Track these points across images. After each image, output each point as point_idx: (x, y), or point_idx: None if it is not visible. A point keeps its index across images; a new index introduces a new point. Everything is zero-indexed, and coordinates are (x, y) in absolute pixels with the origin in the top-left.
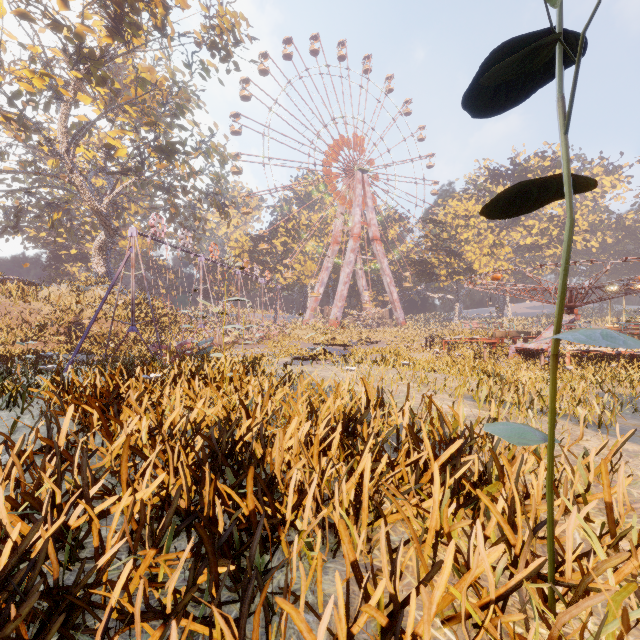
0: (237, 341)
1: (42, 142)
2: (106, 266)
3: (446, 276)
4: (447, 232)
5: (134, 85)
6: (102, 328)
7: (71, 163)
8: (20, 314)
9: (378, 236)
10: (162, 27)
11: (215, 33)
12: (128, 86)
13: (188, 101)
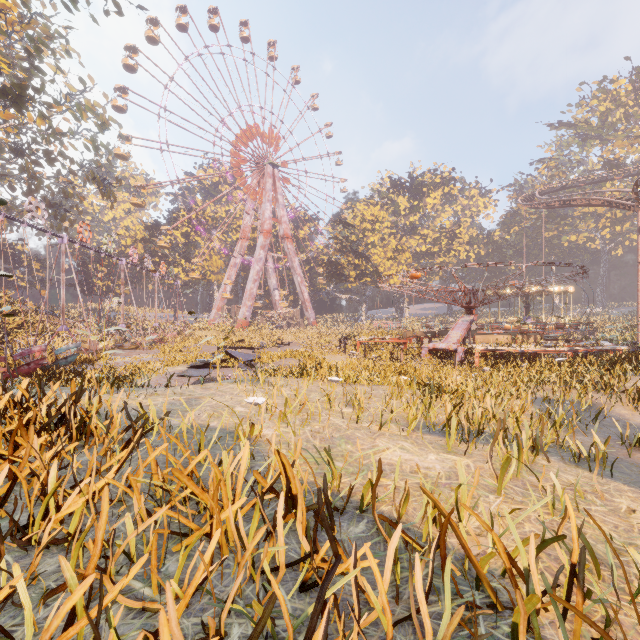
0: (121, 345)
1: None
2: None
3: (355, 277)
4: (355, 235)
5: None
6: None
7: None
8: None
9: (289, 234)
10: None
11: None
12: None
13: (48, 38)
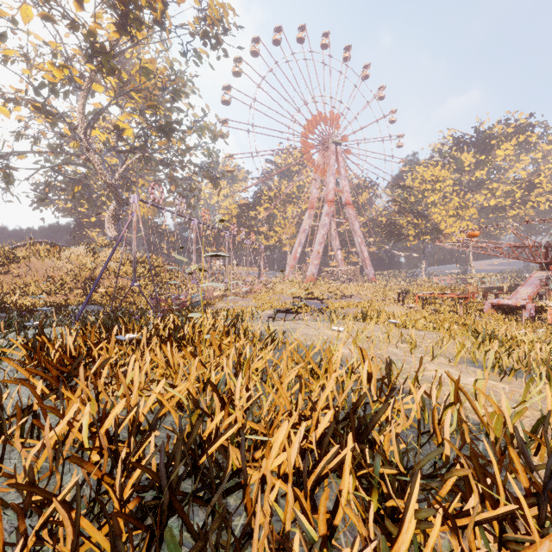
0: (226, 294)
1: (68, 129)
2: (117, 230)
3: (413, 236)
4: (414, 196)
5: (139, 74)
6: (111, 283)
7: (88, 143)
8: (46, 271)
9: (350, 201)
10: (161, 21)
11: (206, 24)
12: (134, 75)
13: (184, 86)
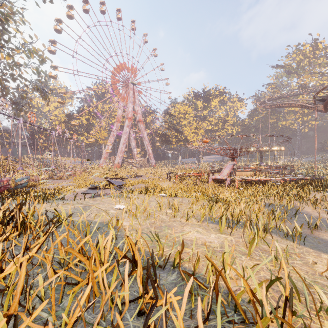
0: (52, 177)
1: None
2: None
3: (175, 142)
4: (175, 120)
5: None
6: None
7: None
8: None
9: (141, 119)
10: None
11: None
12: None
13: (12, 13)
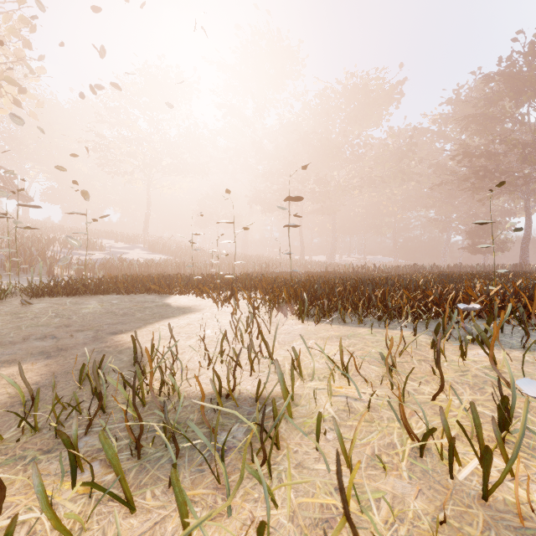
0: None
1: None
2: None
3: None
4: None
5: None
6: None
7: None
8: None
9: None
10: None
11: None
12: None
13: None
